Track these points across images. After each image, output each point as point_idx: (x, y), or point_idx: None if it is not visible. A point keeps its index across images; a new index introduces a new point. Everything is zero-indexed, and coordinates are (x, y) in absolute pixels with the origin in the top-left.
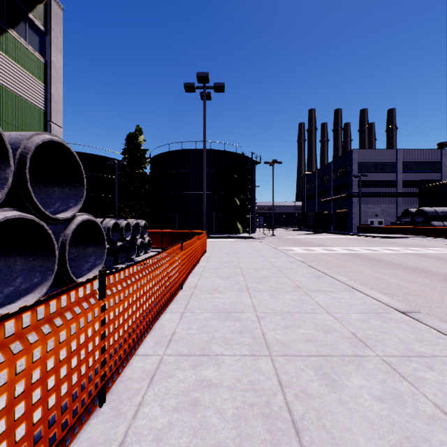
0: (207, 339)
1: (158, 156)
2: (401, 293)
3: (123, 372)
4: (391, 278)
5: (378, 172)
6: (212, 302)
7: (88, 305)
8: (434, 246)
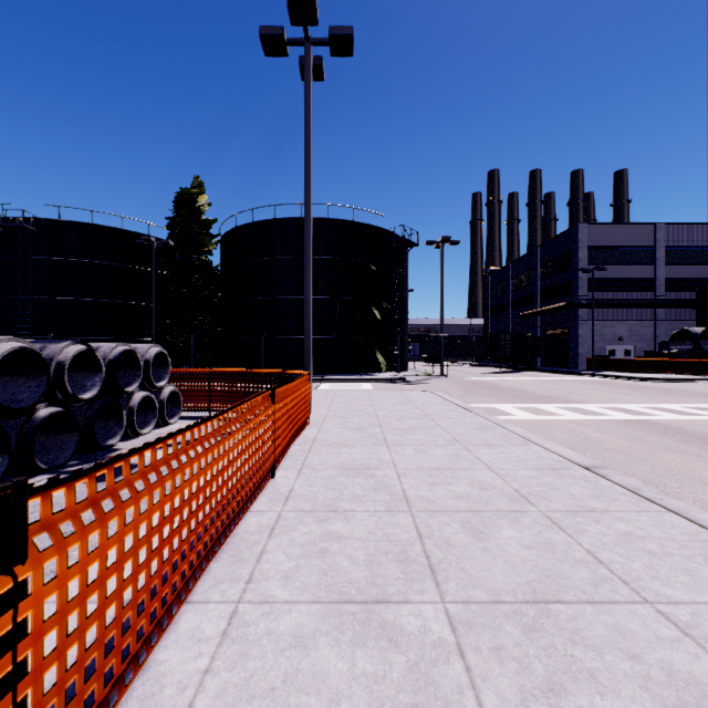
0: None
1: (234, 231)
2: None
3: None
4: None
5: (623, 264)
6: None
7: None
8: None
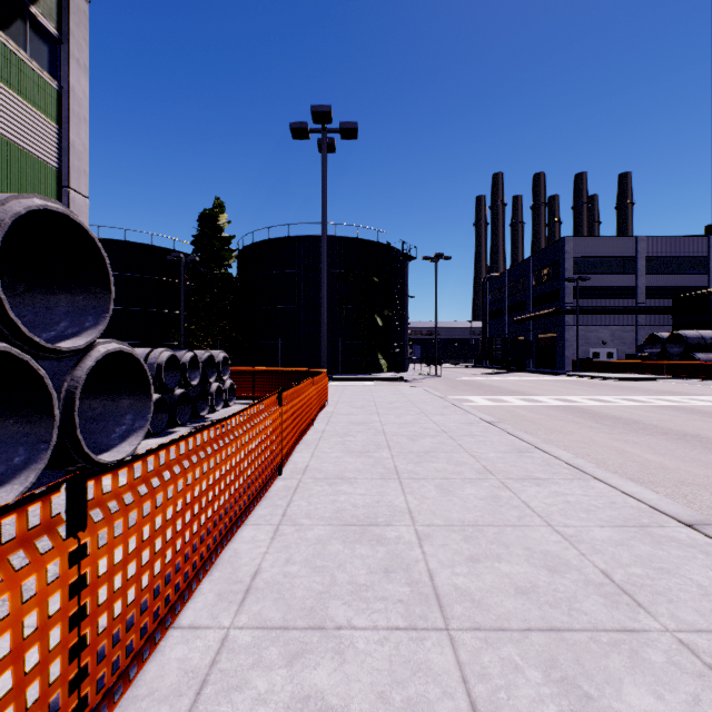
0: (320, 588)
1: (251, 247)
2: (668, 481)
3: (141, 674)
4: (645, 451)
5: (606, 274)
6: (334, 501)
7: (28, 558)
8: (704, 395)
